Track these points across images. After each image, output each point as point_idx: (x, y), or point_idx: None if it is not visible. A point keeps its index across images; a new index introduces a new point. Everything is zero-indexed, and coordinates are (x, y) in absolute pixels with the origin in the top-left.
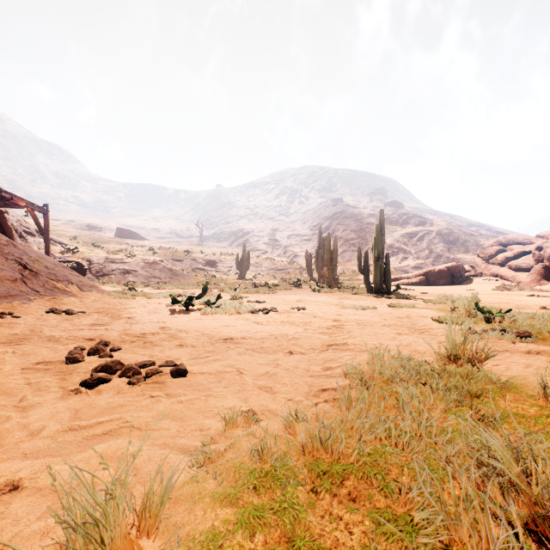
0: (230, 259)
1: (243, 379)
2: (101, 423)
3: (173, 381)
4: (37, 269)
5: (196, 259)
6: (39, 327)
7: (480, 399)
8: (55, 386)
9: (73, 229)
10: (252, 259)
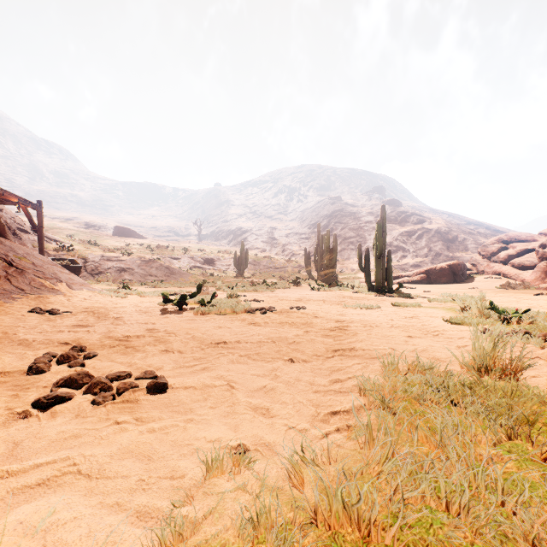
0: (228, 257)
1: (234, 396)
2: (40, 466)
3: (148, 400)
4: (23, 266)
5: (194, 257)
6: (15, 329)
7: (535, 427)
8: (1, 406)
9: (71, 227)
10: (250, 258)
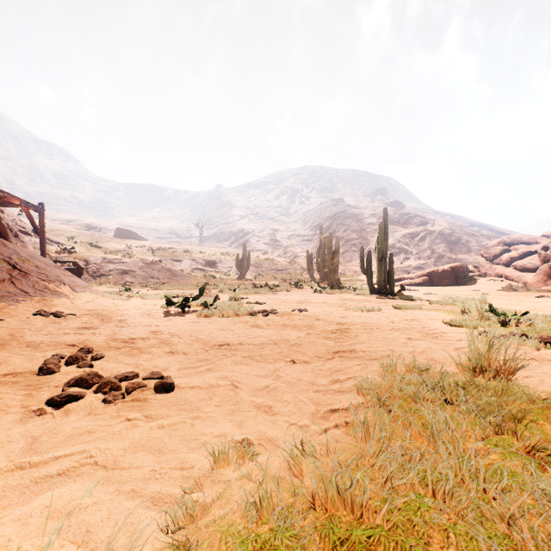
0: (230, 259)
1: (238, 395)
2: (59, 458)
3: (156, 398)
4: (27, 269)
5: (195, 259)
6: (22, 331)
7: (522, 423)
8: (17, 404)
9: (72, 229)
10: (252, 260)
